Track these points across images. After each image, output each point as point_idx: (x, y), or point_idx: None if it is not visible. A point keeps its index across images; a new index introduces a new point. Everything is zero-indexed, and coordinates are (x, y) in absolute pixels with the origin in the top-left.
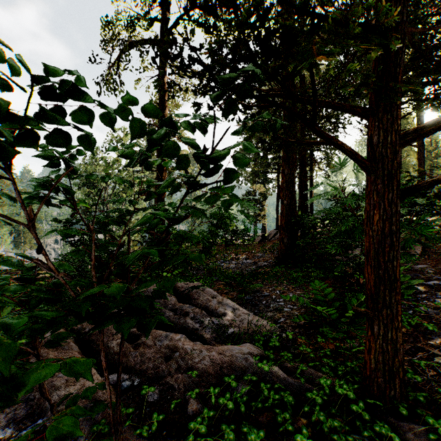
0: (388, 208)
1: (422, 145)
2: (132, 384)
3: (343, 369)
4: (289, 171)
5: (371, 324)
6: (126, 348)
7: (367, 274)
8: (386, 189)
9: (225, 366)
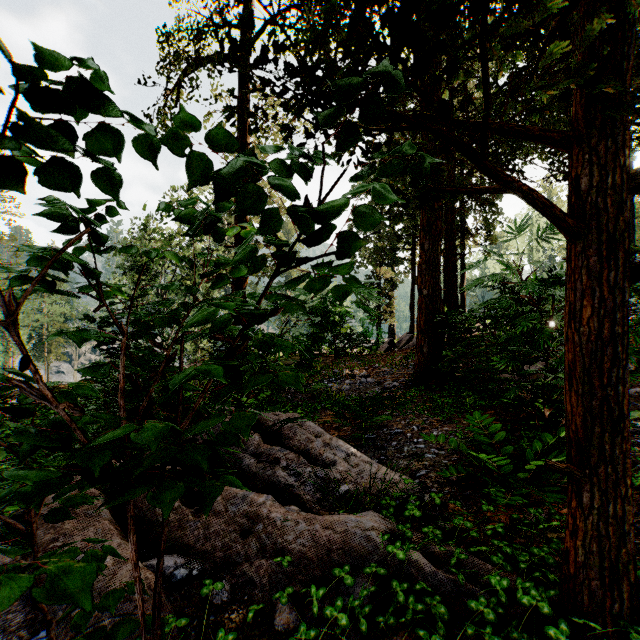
0: (607, 296)
1: (630, 206)
2: (190, 573)
3: (527, 560)
4: (431, 246)
5: (576, 490)
6: (182, 514)
7: (570, 406)
8: (605, 265)
9: (335, 549)
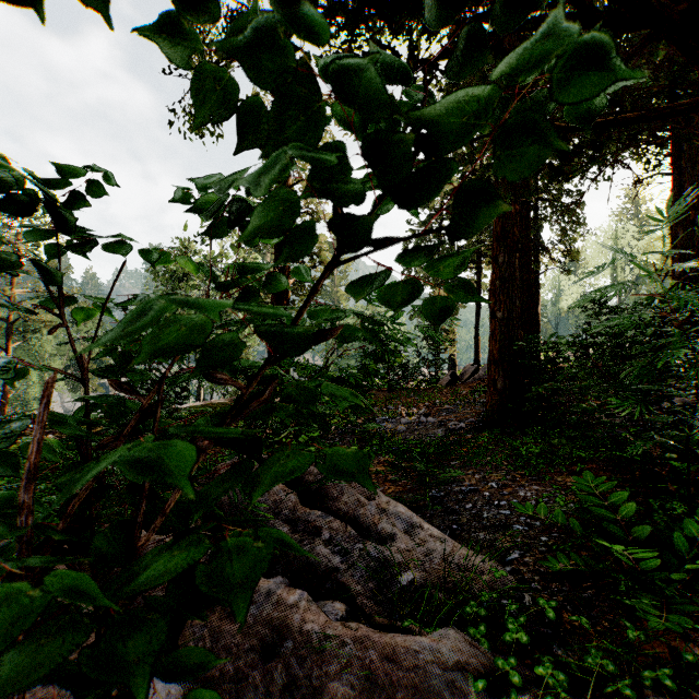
0: None
1: None
2: None
3: None
4: (507, 259)
5: None
6: None
7: None
8: None
9: None
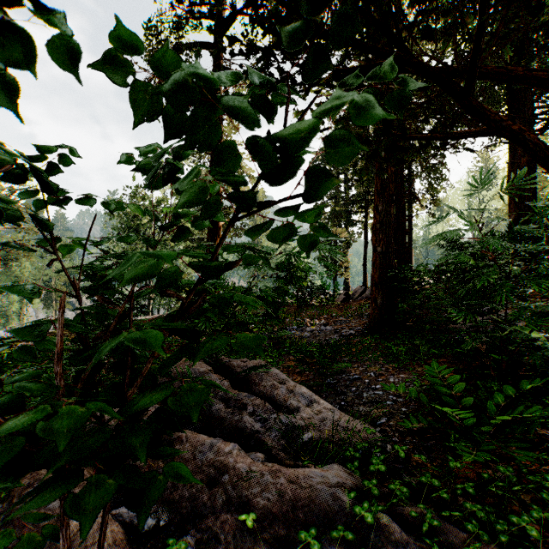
0: None
1: None
2: (157, 523)
3: (505, 529)
4: (385, 208)
5: None
6: (153, 460)
7: None
8: None
9: (300, 506)
